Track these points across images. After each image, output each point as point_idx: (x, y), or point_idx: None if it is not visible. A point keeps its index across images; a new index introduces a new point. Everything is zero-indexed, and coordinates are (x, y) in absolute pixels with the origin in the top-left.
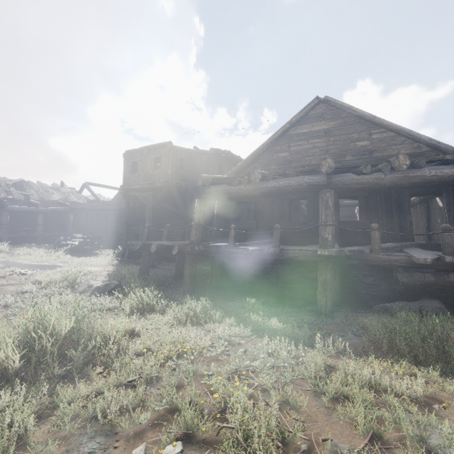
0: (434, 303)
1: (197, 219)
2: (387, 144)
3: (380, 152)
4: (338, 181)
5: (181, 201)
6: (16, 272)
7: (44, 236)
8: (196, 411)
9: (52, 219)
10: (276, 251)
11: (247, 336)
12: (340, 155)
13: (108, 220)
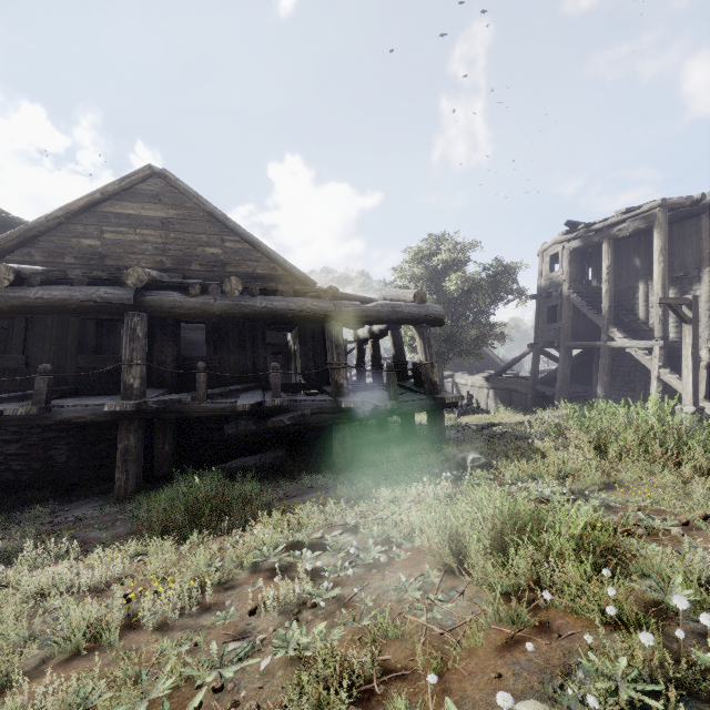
0: (277, 452)
1: None
2: (243, 258)
3: (235, 266)
4: (154, 301)
5: None
6: None
7: None
8: None
9: None
10: (32, 411)
11: None
12: (184, 261)
13: None
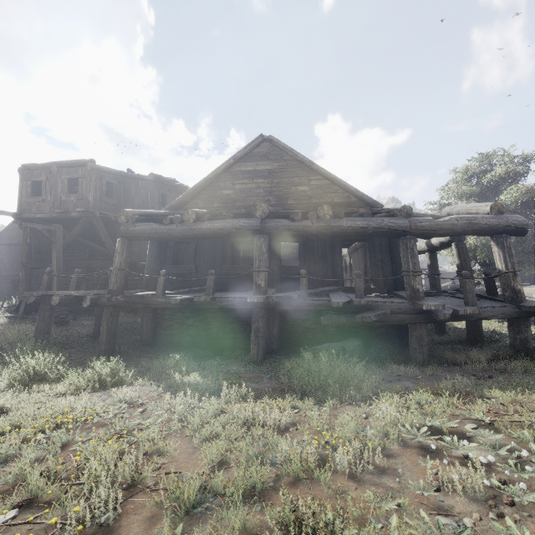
0: (355, 342)
1: (118, 263)
2: (324, 191)
3: (318, 198)
4: (272, 226)
5: (108, 237)
6: None
7: None
8: (43, 476)
9: None
10: (207, 299)
11: (155, 395)
12: (283, 198)
13: None
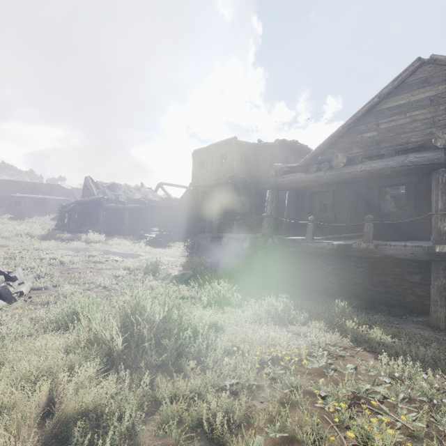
0: None
1: (269, 211)
2: None
3: None
4: None
5: (245, 196)
6: (111, 258)
7: (129, 229)
8: None
9: (135, 215)
10: (370, 246)
11: (348, 347)
12: None
13: (178, 215)
